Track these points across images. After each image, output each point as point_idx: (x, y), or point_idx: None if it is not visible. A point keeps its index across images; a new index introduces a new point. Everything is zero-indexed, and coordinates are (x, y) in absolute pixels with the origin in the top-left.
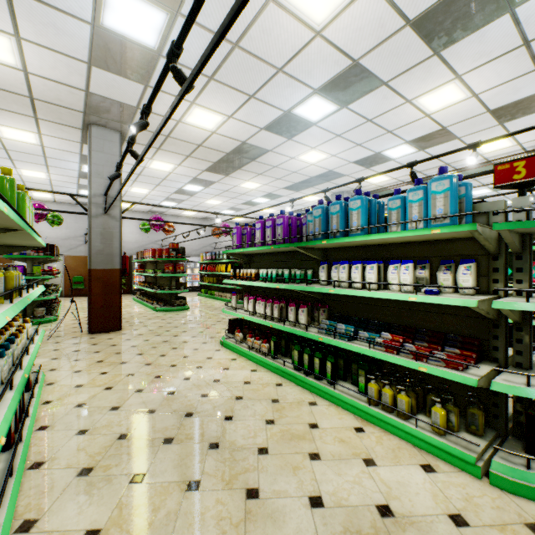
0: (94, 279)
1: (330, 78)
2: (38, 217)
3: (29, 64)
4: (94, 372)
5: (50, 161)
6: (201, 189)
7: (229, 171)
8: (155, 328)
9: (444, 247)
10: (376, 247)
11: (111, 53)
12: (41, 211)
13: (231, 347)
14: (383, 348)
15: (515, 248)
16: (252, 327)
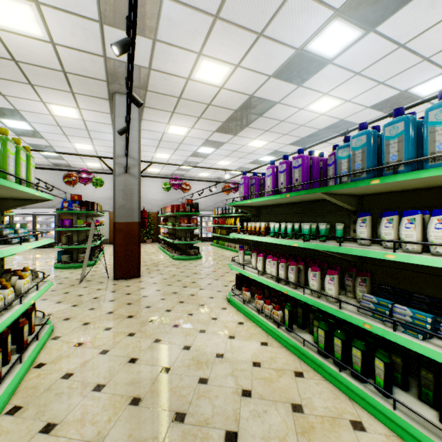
0: (117, 231)
1: None
2: (85, 181)
3: (53, 34)
4: (100, 326)
5: (92, 134)
6: (212, 151)
7: (237, 130)
8: (168, 277)
9: None
10: None
11: (117, 4)
12: (88, 176)
13: (238, 306)
14: None
15: None
16: (261, 284)
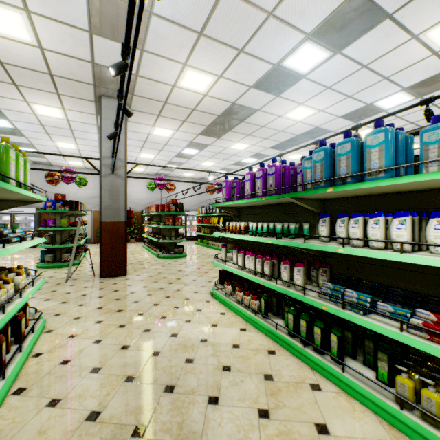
0: (103, 230)
1: (325, 17)
2: (68, 180)
3: (42, 40)
4: (91, 320)
5: (76, 134)
6: (196, 152)
7: (220, 134)
8: (154, 275)
9: None
10: (397, 195)
11: (107, 18)
12: (71, 175)
13: (221, 299)
14: (424, 334)
15: None
16: (241, 279)
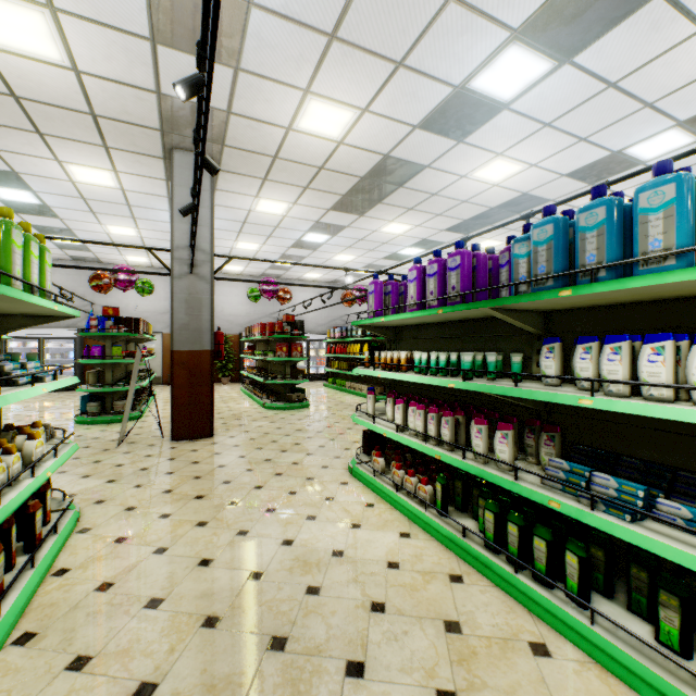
0: (176, 365)
1: None
2: (125, 285)
3: (78, 57)
4: (152, 512)
5: (136, 211)
6: (326, 239)
7: (364, 208)
8: (257, 436)
9: None
10: (692, 301)
11: (179, 14)
12: (129, 277)
13: (366, 480)
14: None
15: None
16: (401, 446)
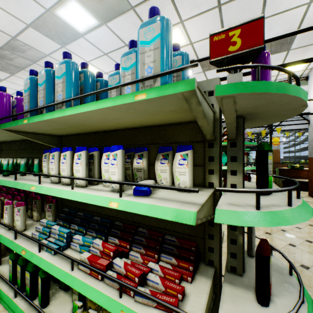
0: None
1: None
2: None
3: None
4: None
5: None
6: None
7: (13, 70)
8: None
9: (164, 133)
10: (104, 133)
11: None
12: None
13: None
14: (87, 269)
15: (232, 132)
16: None
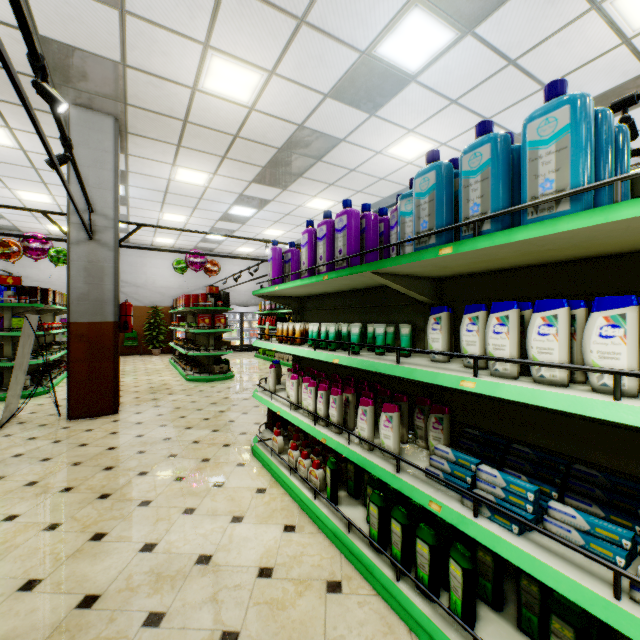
0: (73, 337)
1: None
2: (36, 253)
3: None
4: None
5: (45, 176)
6: (253, 213)
7: (286, 182)
8: (166, 412)
9: None
10: (588, 263)
11: None
12: (41, 246)
13: (264, 460)
14: None
15: None
16: None
